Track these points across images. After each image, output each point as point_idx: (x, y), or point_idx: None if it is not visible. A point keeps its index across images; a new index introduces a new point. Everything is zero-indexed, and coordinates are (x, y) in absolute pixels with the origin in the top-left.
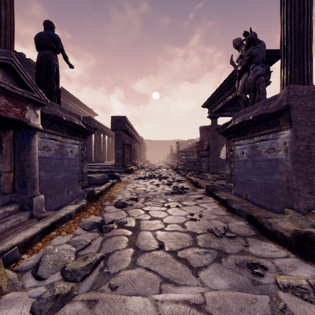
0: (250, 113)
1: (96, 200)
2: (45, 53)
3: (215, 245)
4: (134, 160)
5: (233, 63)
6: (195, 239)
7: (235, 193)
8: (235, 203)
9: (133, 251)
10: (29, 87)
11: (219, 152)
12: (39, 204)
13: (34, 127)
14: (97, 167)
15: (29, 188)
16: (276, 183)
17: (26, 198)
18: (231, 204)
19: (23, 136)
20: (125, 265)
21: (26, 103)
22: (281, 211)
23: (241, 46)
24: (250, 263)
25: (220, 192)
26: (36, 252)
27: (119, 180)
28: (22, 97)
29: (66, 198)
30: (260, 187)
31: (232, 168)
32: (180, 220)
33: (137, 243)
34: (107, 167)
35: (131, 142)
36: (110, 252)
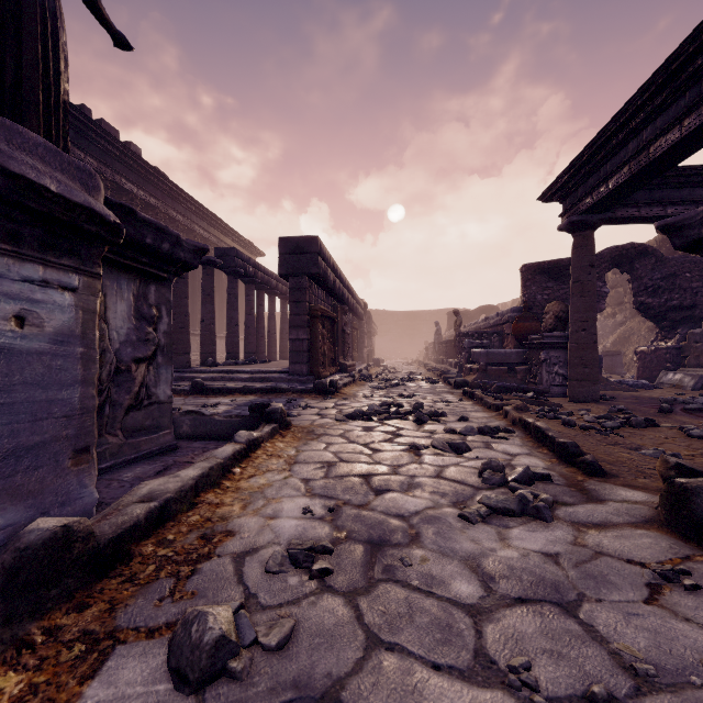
0: None
1: (106, 571)
2: None
3: None
4: (342, 357)
5: None
6: None
7: None
8: None
9: None
10: None
11: None
12: None
13: None
14: (242, 375)
15: None
16: None
17: None
18: None
19: None
20: None
21: None
22: None
23: None
24: None
25: None
26: None
27: (283, 425)
28: None
29: None
30: None
31: None
32: None
33: None
34: (267, 377)
35: (336, 312)
36: None
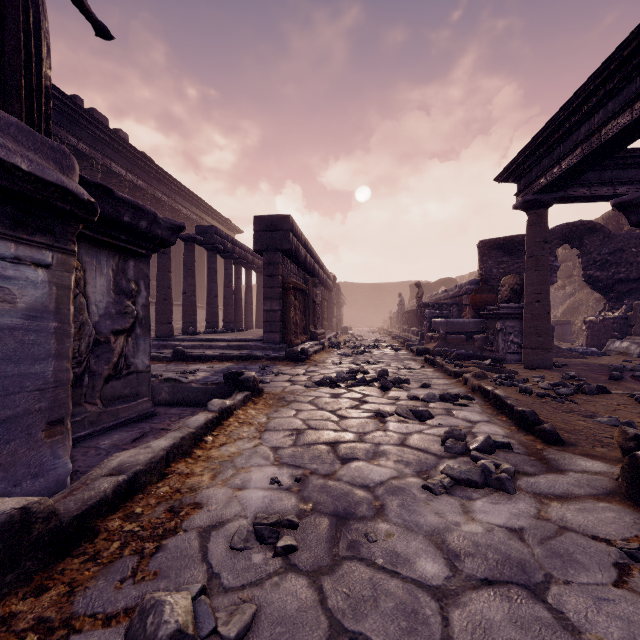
0: None
1: (70, 549)
2: None
3: None
4: (313, 326)
5: None
6: None
7: None
8: None
9: None
10: None
11: None
12: None
13: None
14: (220, 343)
15: None
16: None
17: None
18: None
19: None
20: None
21: None
22: None
23: None
24: None
25: None
26: None
27: (255, 392)
28: None
29: None
30: None
31: None
32: None
33: None
34: (243, 345)
35: (307, 285)
36: None
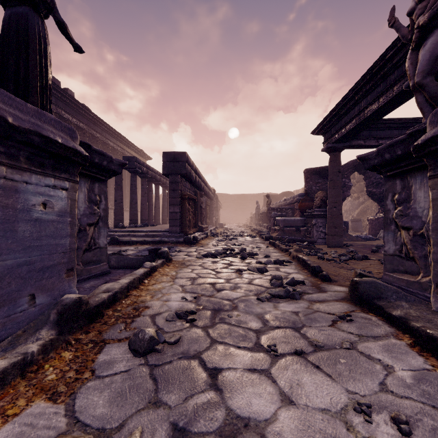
0: None
1: (93, 320)
2: (15, 12)
3: None
4: (200, 222)
5: (397, 22)
6: None
7: None
8: None
9: None
10: None
11: None
12: None
13: None
14: (140, 233)
15: None
16: None
17: None
18: None
19: None
20: None
21: None
22: None
23: None
24: None
25: (399, 304)
26: None
27: (168, 260)
28: None
29: (24, 313)
30: None
31: (403, 241)
32: None
33: None
34: (156, 234)
35: (196, 196)
36: None
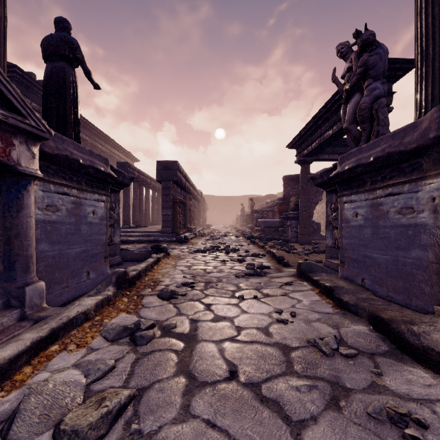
0: (370, 153)
1: (131, 286)
2: (56, 66)
3: (324, 371)
4: (189, 224)
5: (336, 80)
6: (289, 358)
7: (343, 276)
8: (346, 293)
9: (185, 383)
10: (17, 109)
11: (312, 212)
12: (36, 297)
13: (27, 173)
14: (136, 234)
15: (20, 272)
16: (416, 263)
17: (15, 287)
18: (340, 294)
19: (10, 187)
20: (171, 413)
21: (14, 134)
22: (425, 309)
23: (349, 54)
24: (396, 415)
25: (320, 274)
26: (19, 385)
27: (167, 254)
28: (5, 123)
29: (84, 283)
30: (386, 269)
31: (336, 237)
32: (262, 321)
33: (191, 366)
34: (150, 234)
35: (186, 199)
36: (146, 386)
